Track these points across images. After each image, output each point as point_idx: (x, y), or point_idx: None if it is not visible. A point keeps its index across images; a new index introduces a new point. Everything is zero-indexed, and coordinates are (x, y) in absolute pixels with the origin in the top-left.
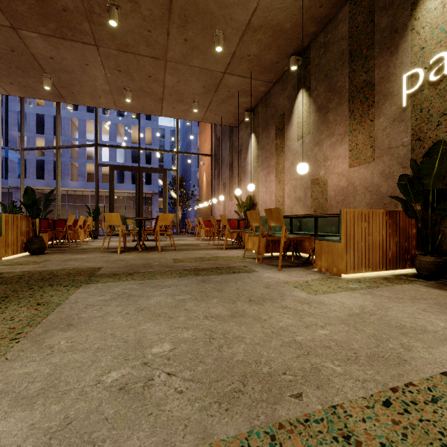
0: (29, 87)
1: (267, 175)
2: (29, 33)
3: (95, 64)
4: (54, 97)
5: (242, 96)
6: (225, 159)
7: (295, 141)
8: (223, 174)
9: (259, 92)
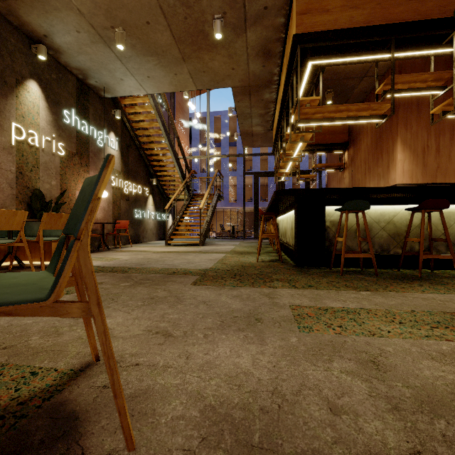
0: None
1: None
2: None
3: None
4: None
5: None
6: None
7: None
8: None
9: None
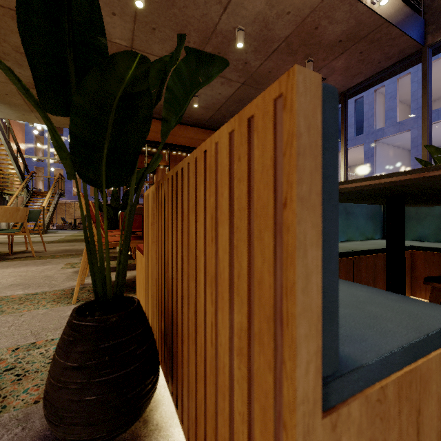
0: None
1: None
2: (121, 42)
3: None
4: None
5: None
6: None
7: None
8: None
9: None
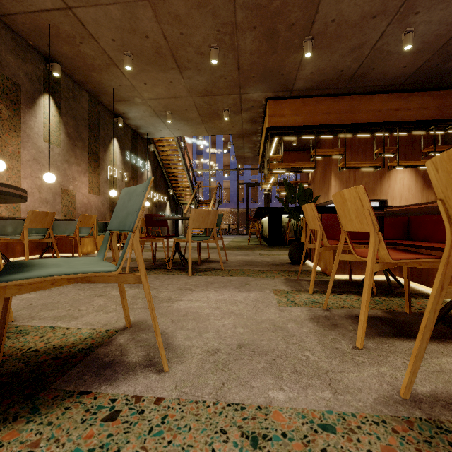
0: None
1: None
2: None
3: None
4: None
5: None
6: None
7: (40, 138)
8: None
9: None
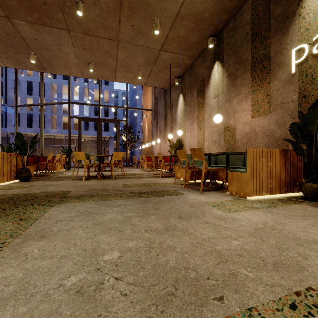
0: (20, 61)
1: (191, 124)
2: (19, 22)
3: (67, 44)
4: (38, 68)
5: (173, 67)
6: (161, 113)
7: (211, 99)
8: (160, 123)
9: (185, 64)
